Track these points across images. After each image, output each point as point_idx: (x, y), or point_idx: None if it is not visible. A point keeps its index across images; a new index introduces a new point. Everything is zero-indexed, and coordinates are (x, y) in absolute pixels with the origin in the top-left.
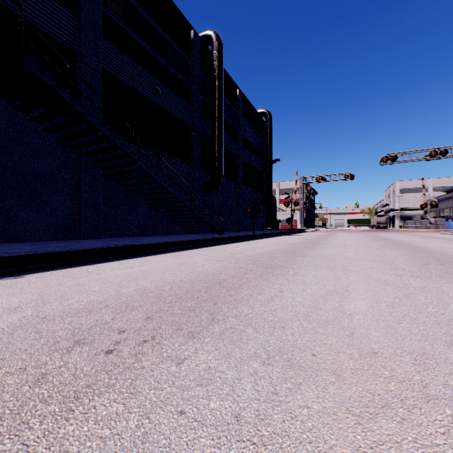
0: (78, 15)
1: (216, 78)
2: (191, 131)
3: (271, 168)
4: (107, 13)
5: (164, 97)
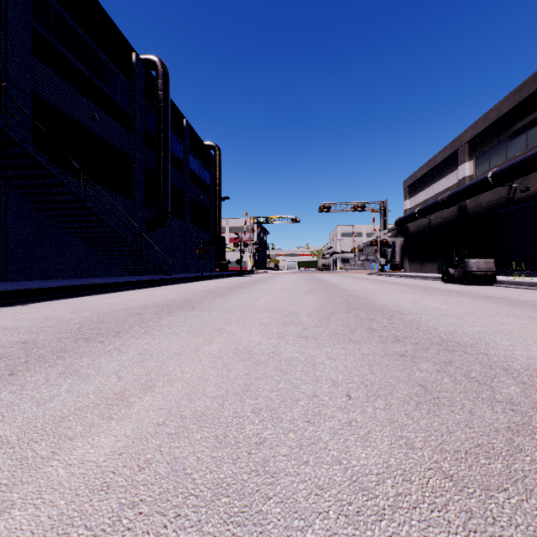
0: (4, 29)
1: (161, 109)
2: (133, 163)
3: (220, 206)
4: (37, 28)
5: (102, 124)
